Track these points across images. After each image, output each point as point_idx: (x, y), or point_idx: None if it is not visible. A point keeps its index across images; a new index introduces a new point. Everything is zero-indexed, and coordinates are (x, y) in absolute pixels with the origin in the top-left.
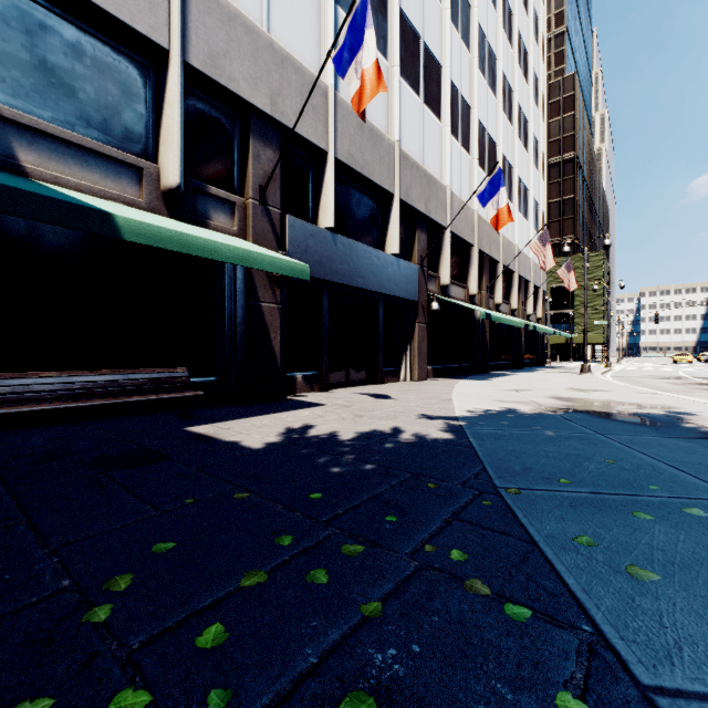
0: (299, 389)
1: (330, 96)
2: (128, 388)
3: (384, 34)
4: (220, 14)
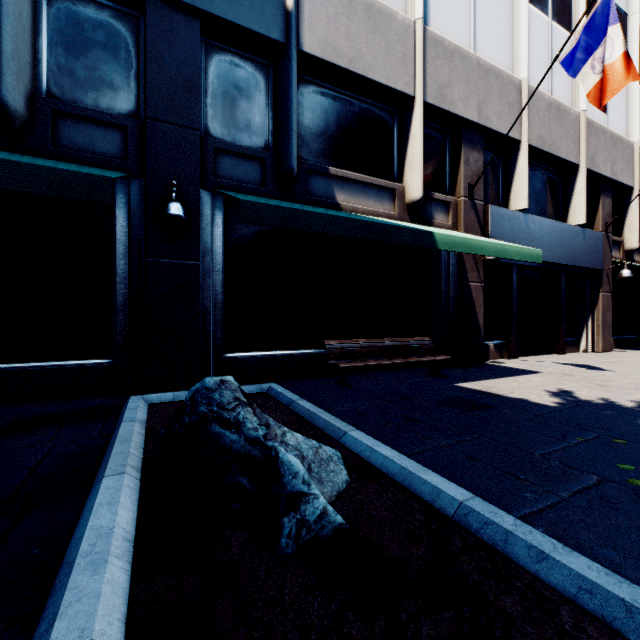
0: (491, 356)
1: (522, 89)
2: (401, 352)
3: (568, 9)
4: (444, 54)
